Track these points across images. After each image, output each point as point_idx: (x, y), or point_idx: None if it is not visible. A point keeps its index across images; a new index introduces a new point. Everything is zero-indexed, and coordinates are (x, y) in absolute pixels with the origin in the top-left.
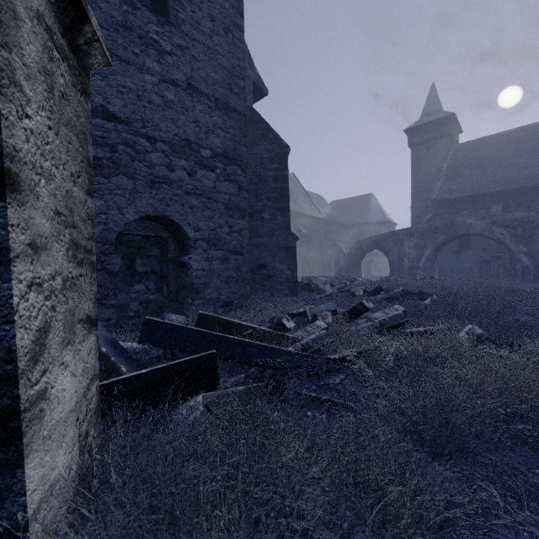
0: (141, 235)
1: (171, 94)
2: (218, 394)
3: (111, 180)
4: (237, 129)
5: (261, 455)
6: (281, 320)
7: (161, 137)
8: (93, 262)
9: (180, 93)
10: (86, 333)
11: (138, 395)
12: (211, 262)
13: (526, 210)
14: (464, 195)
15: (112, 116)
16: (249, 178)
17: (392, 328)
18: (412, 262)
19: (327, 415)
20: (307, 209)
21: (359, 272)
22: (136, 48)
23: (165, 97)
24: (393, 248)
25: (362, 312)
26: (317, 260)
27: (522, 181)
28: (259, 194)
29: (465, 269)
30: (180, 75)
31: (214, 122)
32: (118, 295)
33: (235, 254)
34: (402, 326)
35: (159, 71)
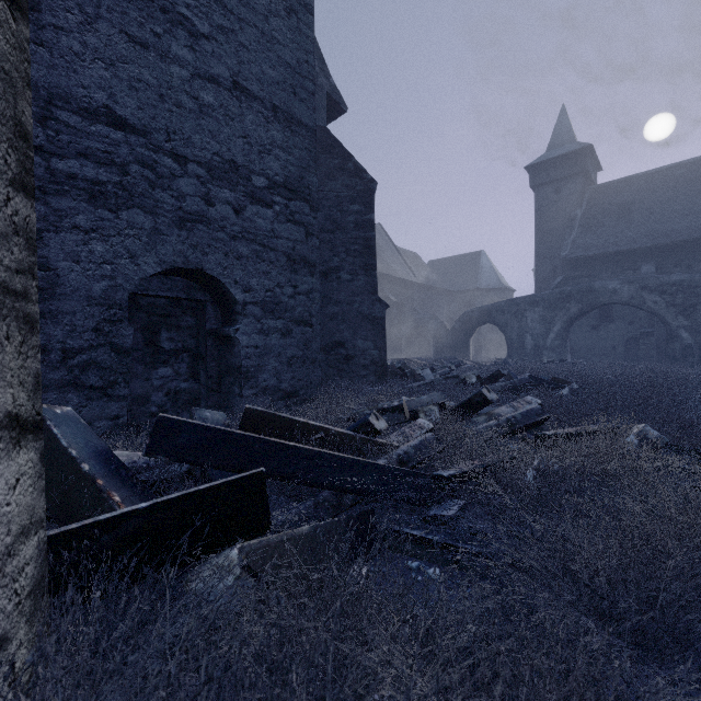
0: (168, 297)
1: (209, 96)
2: (267, 542)
3: (120, 215)
4: (303, 150)
5: (338, 692)
6: (368, 418)
7: (194, 156)
8: (32, 316)
9: (223, 94)
10: (4, 448)
11: (130, 547)
12: (268, 335)
13: (687, 272)
14: (605, 252)
15: (121, 122)
16: (321, 223)
17: (526, 428)
18: (536, 340)
19: (440, 567)
20: (398, 270)
21: (466, 353)
22: (157, 26)
23: (200, 99)
24: (512, 321)
25: (481, 405)
26: (412, 338)
27: (681, 233)
28: (335, 245)
29: (606, 349)
30: (223, 69)
31: (271, 139)
32: (134, 382)
33: (301, 325)
34: (538, 426)
35: (192, 61)
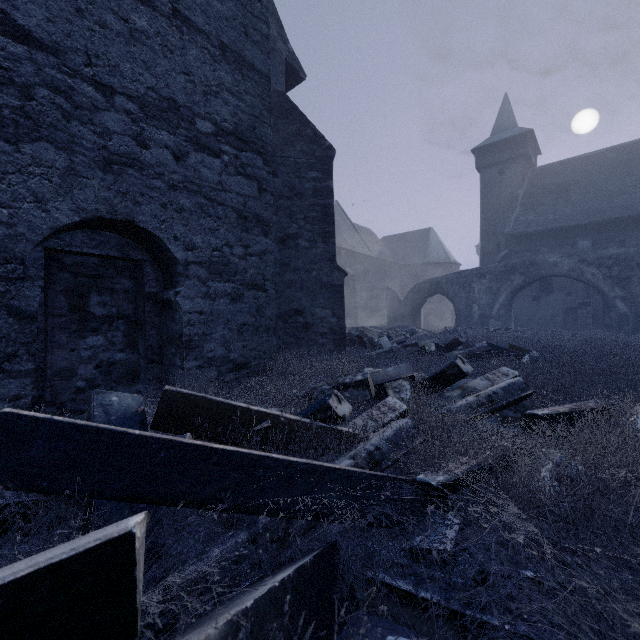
0: (98, 255)
1: (142, 20)
2: None
3: (21, 148)
4: (256, 97)
5: None
6: (327, 401)
7: (123, 88)
8: None
9: (159, 21)
10: None
11: None
12: (214, 300)
13: (620, 247)
14: (545, 228)
15: (23, 34)
16: (279, 190)
17: (508, 405)
18: (483, 309)
19: None
20: (354, 245)
21: (418, 322)
22: None
23: (131, 22)
24: (460, 292)
25: (455, 378)
26: (367, 308)
27: (615, 211)
28: (293, 212)
29: (546, 318)
30: None
31: (219, 80)
32: (55, 353)
33: (253, 289)
34: (520, 402)
35: None
